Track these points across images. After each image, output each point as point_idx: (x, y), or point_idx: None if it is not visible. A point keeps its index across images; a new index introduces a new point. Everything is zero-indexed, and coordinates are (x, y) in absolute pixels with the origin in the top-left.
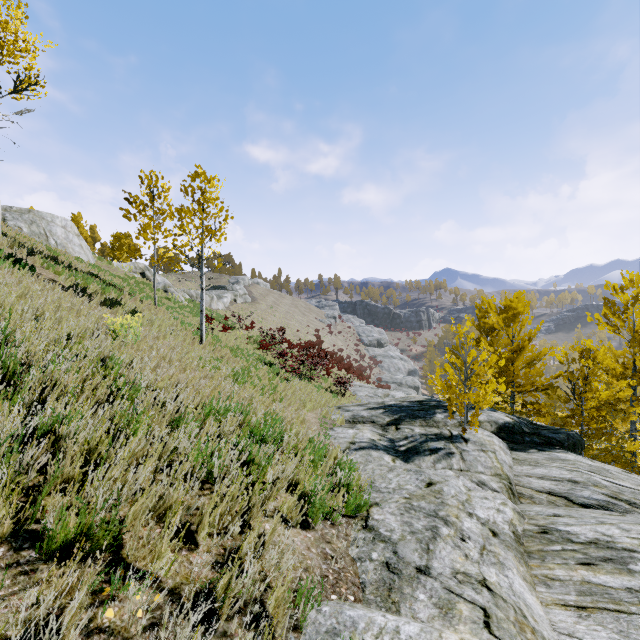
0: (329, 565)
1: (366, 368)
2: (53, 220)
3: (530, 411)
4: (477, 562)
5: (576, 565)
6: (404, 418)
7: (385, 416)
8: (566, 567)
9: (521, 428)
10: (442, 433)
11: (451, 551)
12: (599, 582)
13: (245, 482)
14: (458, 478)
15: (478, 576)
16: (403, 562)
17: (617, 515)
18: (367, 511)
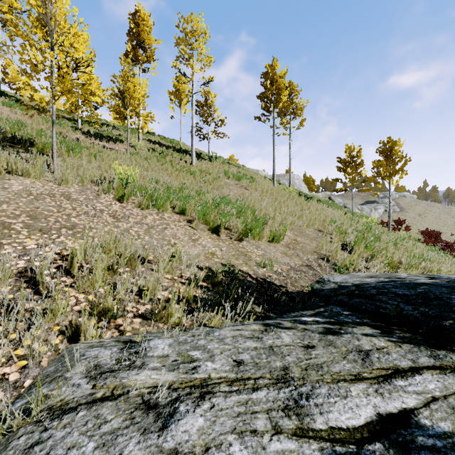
0: None
1: None
2: (293, 177)
3: None
4: None
5: None
6: None
7: None
8: None
9: None
10: None
11: None
12: None
13: None
14: None
15: None
16: None
17: None
18: None
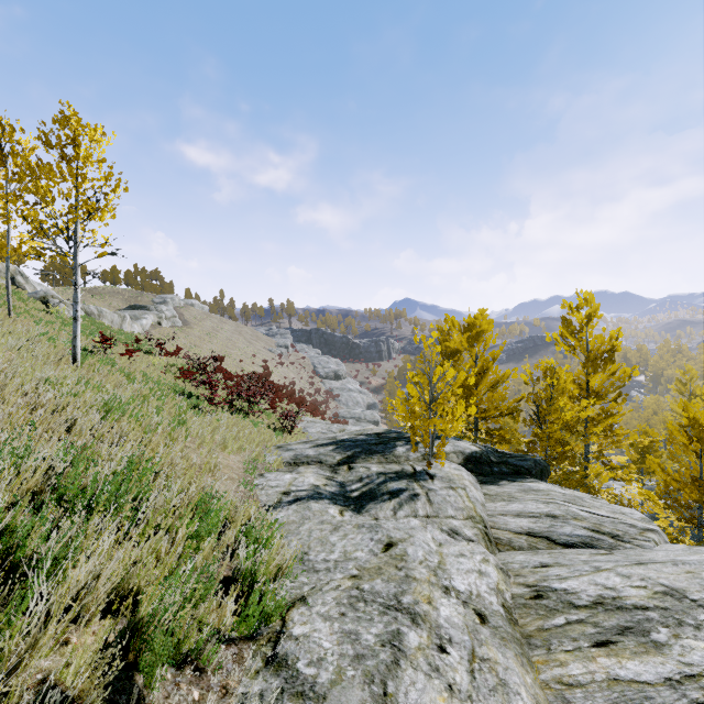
0: None
1: (322, 403)
2: None
3: (494, 438)
4: (469, 697)
5: (592, 649)
6: (359, 455)
7: (336, 454)
8: (581, 656)
9: (489, 457)
10: (404, 470)
11: (425, 685)
12: (630, 676)
13: None
14: (425, 529)
15: None
16: None
17: (605, 554)
18: (282, 619)
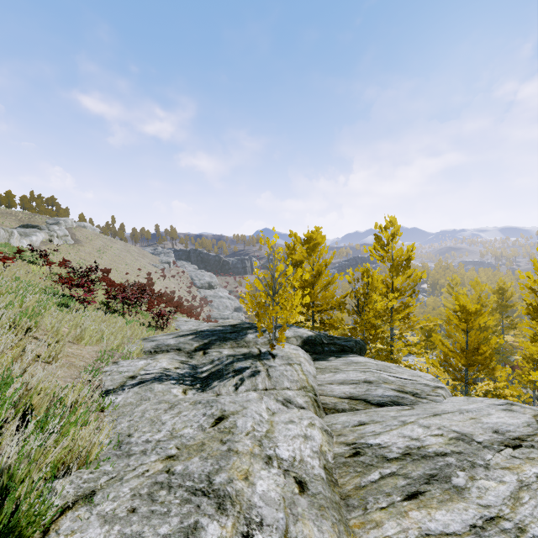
0: None
1: (197, 307)
2: None
3: (326, 327)
4: None
5: (404, 503)
6: (214, 342)
7: (194, 342)
8: (395, 512)
9: (321, 340)
10: (251, 352)
11: None
12: (439, 529)
13: None
14: (261, 400)
15: None
16: None
17: (408, 409)
18: (45, 530)
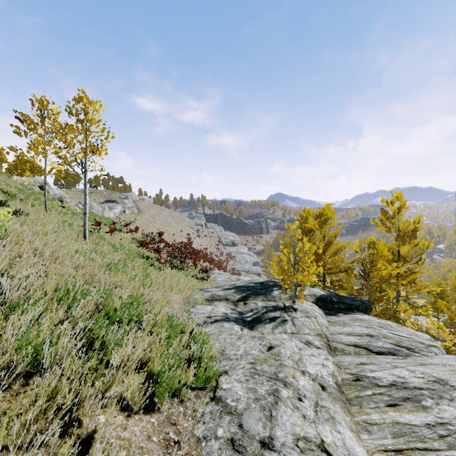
0: (170, 454)
1: (224, 261)
2: None
3: (336, 286)
4: (313, 421)
5: (386, 407)
6: (250, 295)
7: (236, 294)
8: (379, 410)
9: (331, 298)
10: (278, 305)
11: (291, 414)
12: (405, 421)
13: (77, 372)
14: (291, 340)
15: (317, 439)
16: (248, 437)
17: (402, 359)
18: (216, 381)
